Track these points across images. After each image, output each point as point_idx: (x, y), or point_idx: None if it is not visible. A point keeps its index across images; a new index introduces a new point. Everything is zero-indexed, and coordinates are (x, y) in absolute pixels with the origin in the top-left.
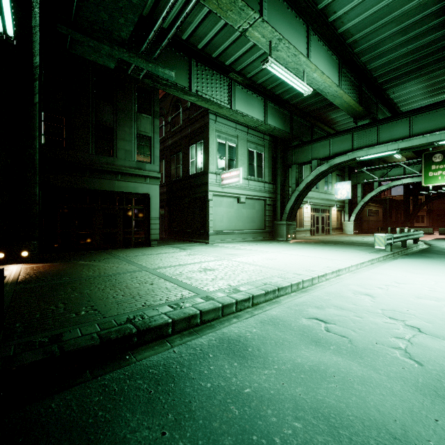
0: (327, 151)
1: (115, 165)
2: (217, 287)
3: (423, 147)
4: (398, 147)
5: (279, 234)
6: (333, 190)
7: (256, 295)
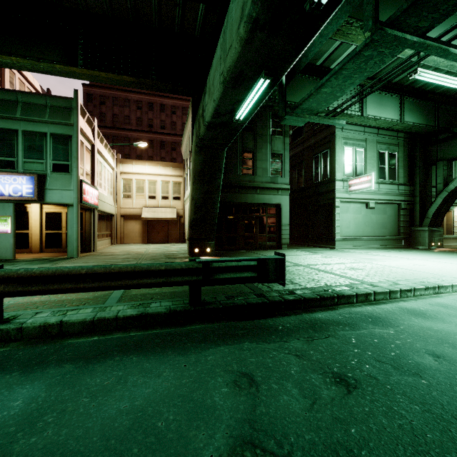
0: None
1: (255, 182)
2: (375, 280)
3: None
4: None
5: (419, 242)
6: None
7: (417, 288)
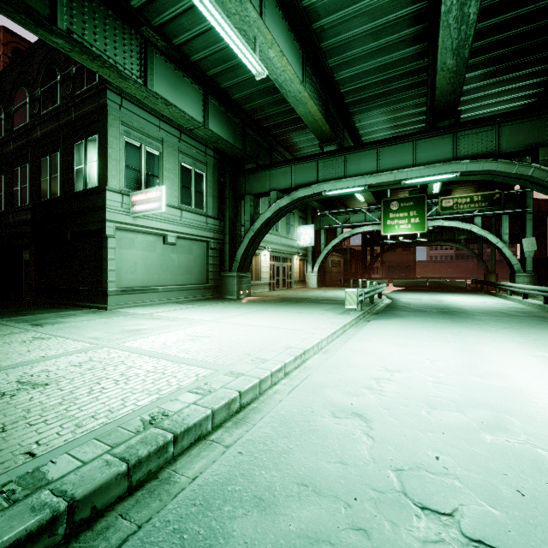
0: (289, 181)
1: None
2: None
3: (390, 185)
4: (366, 183)
5: (228, 290)
6: (295, 235)
7: (87, 495)
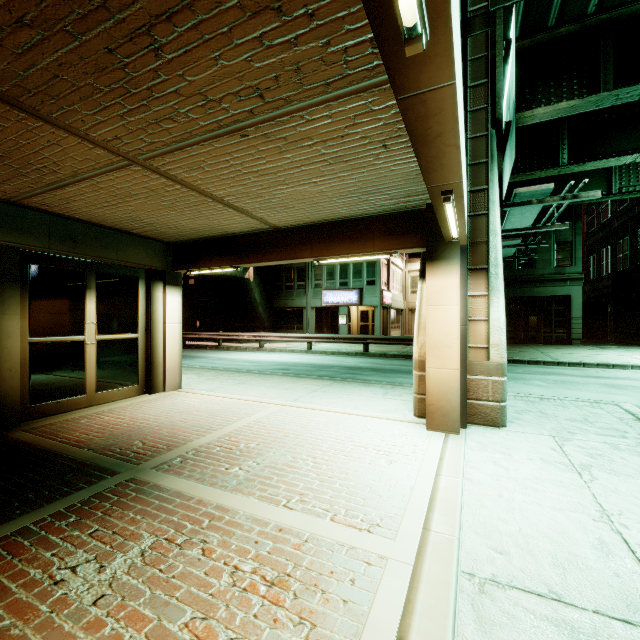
0: None
1: (534, 275)
2: (569, 359)
3: None
4: None
5: None
6: None
7: (587, 363)
